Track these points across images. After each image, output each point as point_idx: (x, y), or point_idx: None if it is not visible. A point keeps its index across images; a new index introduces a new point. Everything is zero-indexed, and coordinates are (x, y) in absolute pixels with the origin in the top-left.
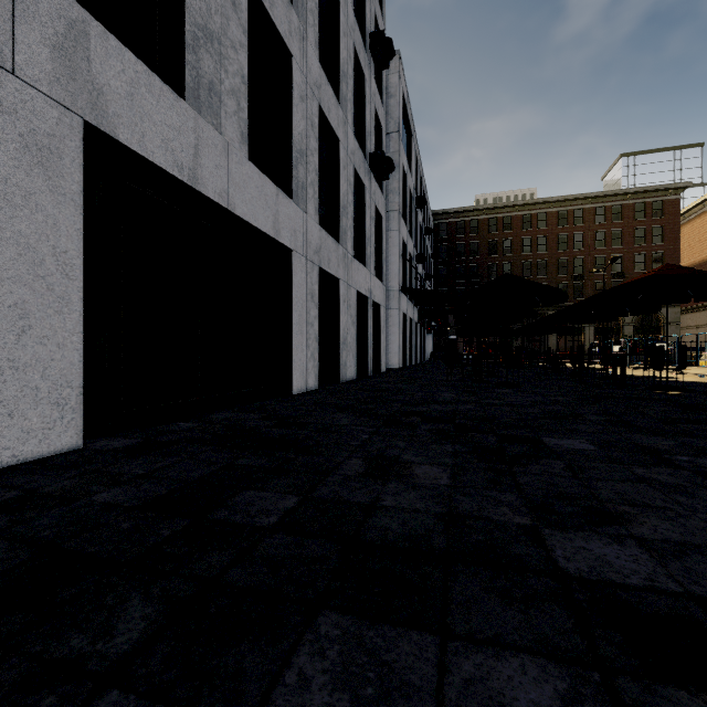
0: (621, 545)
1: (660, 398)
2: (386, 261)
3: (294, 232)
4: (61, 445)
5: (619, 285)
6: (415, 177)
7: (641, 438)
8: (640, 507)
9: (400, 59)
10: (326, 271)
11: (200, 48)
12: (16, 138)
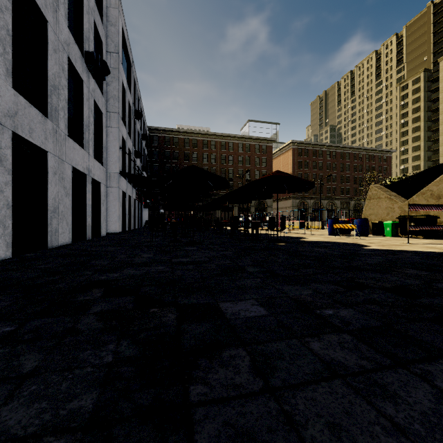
0: None
1: (278, 248)
2: (107, 150)
3: None
4: None
5: (256, 180)
6: (134, 96)
7: (289, 288)
8: None
9: None
10: (26, 139)
11: None
12: None
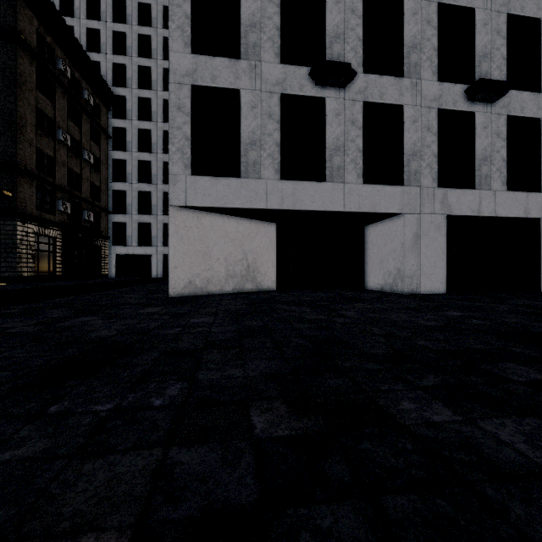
0: None
1: None
2: None
3: (541, 208)
4: (441, 292)
5: None
6: None
7: None
8: None
9: None
10: None
11: (481, 166)
12: (434, 227)
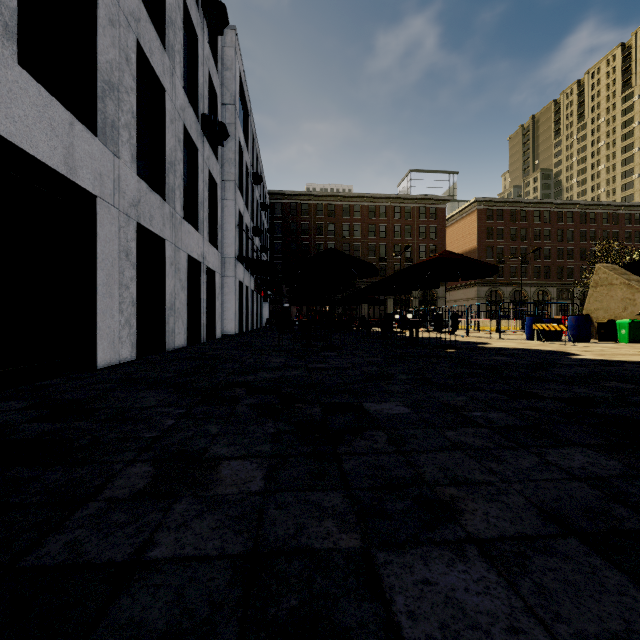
0: (464, 560)
1: (443, 355)
2: (222, 229)
3: (99, 176)
4: None
5: (415, 264)
6: (252, 154)
7: (441, 395)
8: (464, 486)
9: (236, 35)
10: (147, 228)
11: None
12: None
